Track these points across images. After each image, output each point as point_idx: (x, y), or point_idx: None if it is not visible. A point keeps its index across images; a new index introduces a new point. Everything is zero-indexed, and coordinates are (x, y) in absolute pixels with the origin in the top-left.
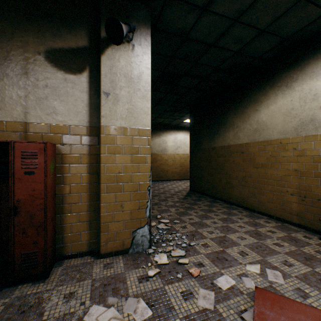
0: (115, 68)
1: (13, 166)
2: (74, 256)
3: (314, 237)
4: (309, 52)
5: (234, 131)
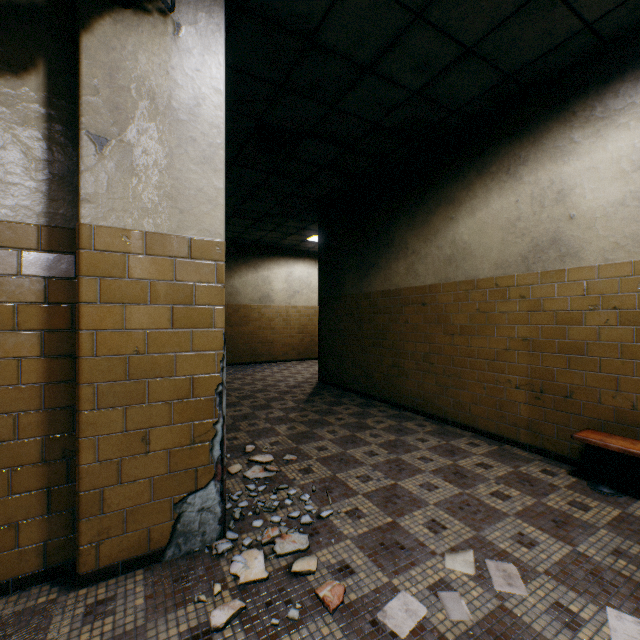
0: (124, 76)
1: None
2: None
3: (560, 472)
4: (549, 108)
5: (409, 261)
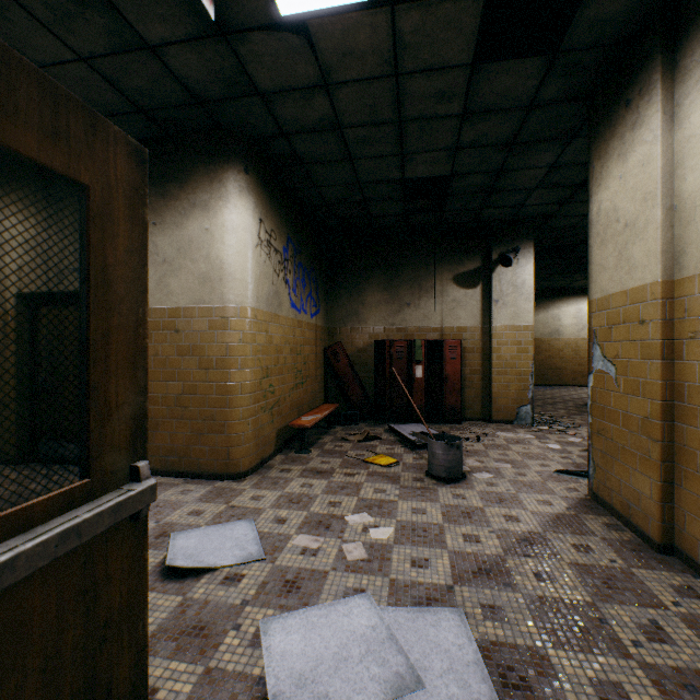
0: (502, 281)
1: (444, 354)
2: (471, 419)
3: None
4: None
5: None
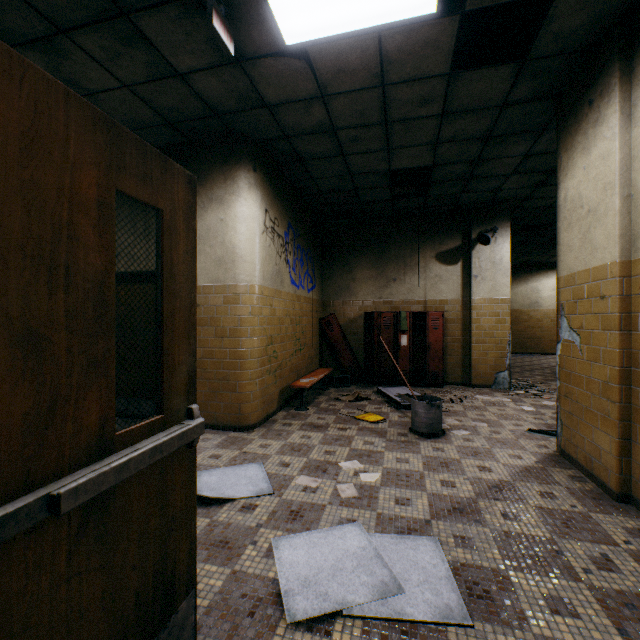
0: (481, 258)
1: (427, 325)
2: (452, 384)
3: None
4: None
5: None
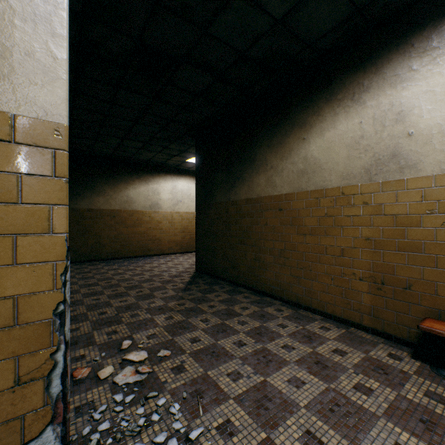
0: None
1: None
2: None
3: (404, 355)
4: (389, 42)
5: (268, 174)
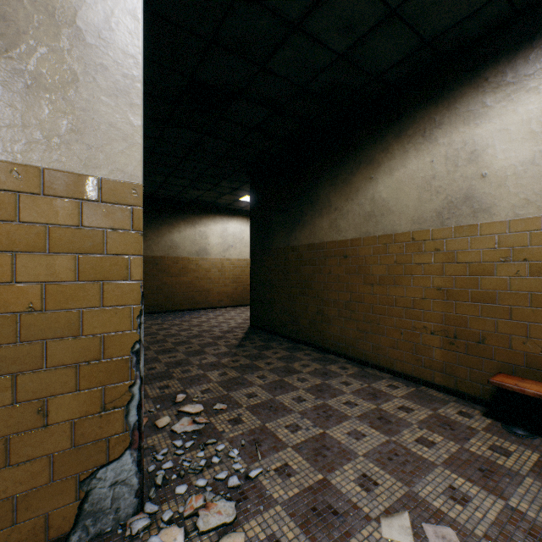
0: None
1: None
2: None
3: (475, 413)
4: (462, 75)
5: (332, 217)
